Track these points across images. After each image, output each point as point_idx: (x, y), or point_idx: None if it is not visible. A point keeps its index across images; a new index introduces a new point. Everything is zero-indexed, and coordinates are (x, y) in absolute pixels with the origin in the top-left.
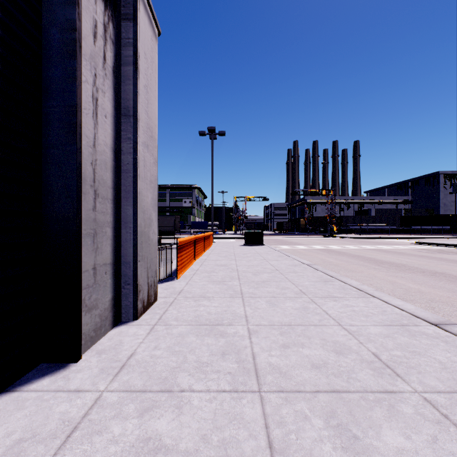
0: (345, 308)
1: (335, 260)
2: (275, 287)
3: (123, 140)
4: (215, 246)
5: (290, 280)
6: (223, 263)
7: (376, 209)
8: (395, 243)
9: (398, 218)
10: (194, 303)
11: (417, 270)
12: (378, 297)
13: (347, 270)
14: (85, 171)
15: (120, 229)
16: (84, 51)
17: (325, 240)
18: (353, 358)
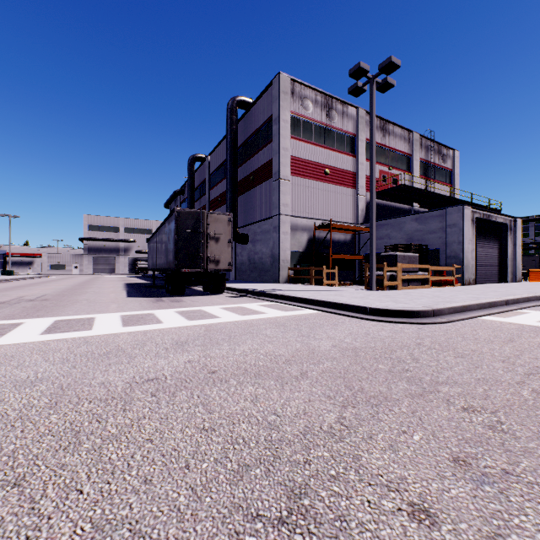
0: None
1: None
2: None
3: (512, 249)
4: None
5: None
6: None
7: None
8: None
9: None
10: (532, 283)
11: None
12: None
13: None
14: (508, 257)
15: (512, 266)
16: (508, 240)
17: None
18: None
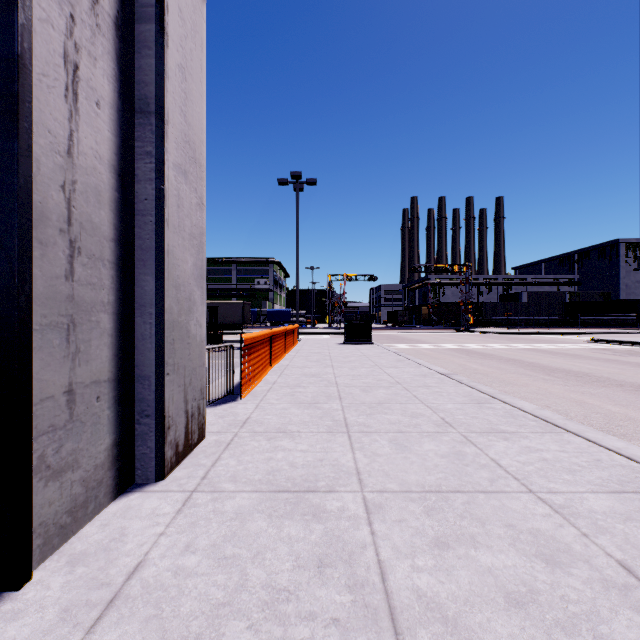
0: (528, 453)
1: (482, 367)
2: (401, 413)
3: (137, 156)
4: (301, 345)
5: (423, 401)
6: (313, 372)
7: (530, 293)
8: (562, 341)
9: (561, 305)
10: (267, 445)
11: (610, 383)
12: (576, 432)
13: (503, 383)
14: (45, 200)
15: (131, 317)
16: None
17: (460, 336)
18: (583, 575)
